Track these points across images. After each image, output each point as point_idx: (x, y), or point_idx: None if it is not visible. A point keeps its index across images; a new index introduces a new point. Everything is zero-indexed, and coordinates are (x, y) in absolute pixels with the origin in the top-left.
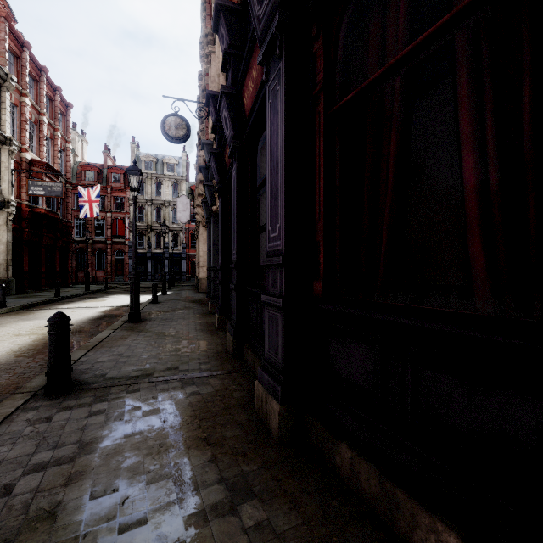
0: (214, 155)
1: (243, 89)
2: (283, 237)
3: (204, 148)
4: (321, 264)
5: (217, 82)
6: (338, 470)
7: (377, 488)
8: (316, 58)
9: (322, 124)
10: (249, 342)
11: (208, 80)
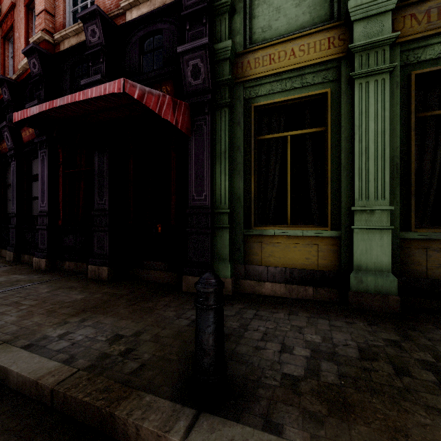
0: None
1: (21, 129)
2: (47, 206)
3: None
4: (61, 215)
5: None
6: (65, 269)
7: (74, 266)
8: (60, 154)
9: (62, 174)
10: (25, 252)
11: None
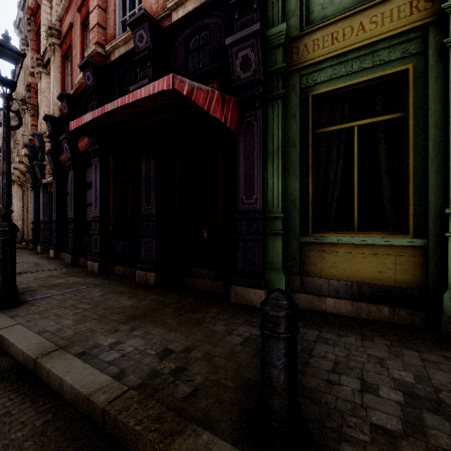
0: (51, 154)
1: (78, 140)
2: (100, 212)
3: (35, 137)
4: (112, 221)
5: (53, 109)
6: (115, 273)
7: (123, 270)
8: (111, 161)
9: (112, 181)
10: (81, 255)
11: (34, 80)
